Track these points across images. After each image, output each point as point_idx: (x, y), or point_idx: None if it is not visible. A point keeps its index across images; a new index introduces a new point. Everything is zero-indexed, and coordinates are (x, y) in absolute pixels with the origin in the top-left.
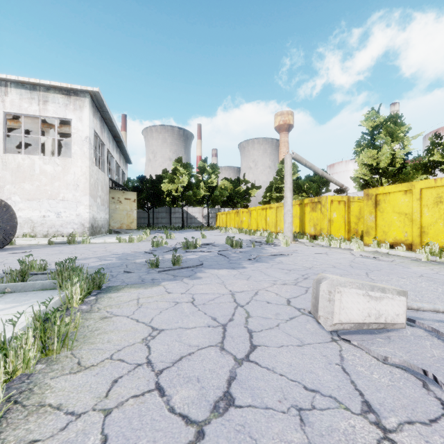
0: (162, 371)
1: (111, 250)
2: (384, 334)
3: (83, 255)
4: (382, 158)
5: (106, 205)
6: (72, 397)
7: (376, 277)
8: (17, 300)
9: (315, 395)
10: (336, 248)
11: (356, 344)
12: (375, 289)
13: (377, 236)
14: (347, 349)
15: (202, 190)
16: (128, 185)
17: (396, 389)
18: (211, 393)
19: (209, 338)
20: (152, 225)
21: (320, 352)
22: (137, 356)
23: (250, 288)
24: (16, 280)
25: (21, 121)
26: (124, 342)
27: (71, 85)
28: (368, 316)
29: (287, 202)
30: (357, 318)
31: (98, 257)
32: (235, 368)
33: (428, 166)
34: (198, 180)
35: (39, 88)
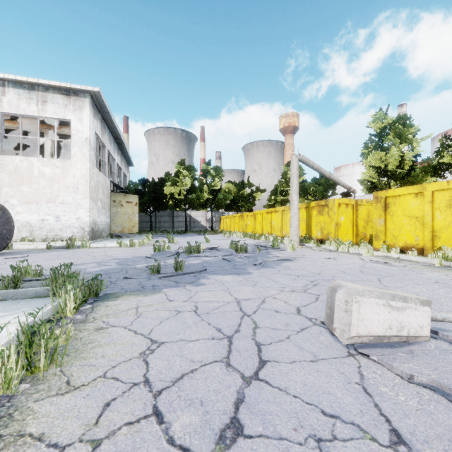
0: (161, 392)
1: (111, 254)
2: (406, 348)
3: (82, 260)
4: (390, 160)
5: (107, 209)
6: (57, 425)
7: (389, 283)
8: (7, 309)
9: (335, 422)
10: (344, 252)
11: (376, 359)
12: (396, 298)
13: (387, 240)
14: (366, 365)
15: (205, 193)
16: (130, 188)
17: (427, 414)
18: (216, 420)
19: (214, 352)
20: (154, 229)
21: (336, 369)
22: (134, 374)
23: (257, 296)
24: (8, 287)
25: (19, 122)
26: (120, 357)
27: (70, 85)
28: (389, 328)
29: (293, 206)
30: (377, 331)
31: (98, 262)
32: (243, 388)
33: (437, 169)
34: (202, 182)
35: (38, 88)
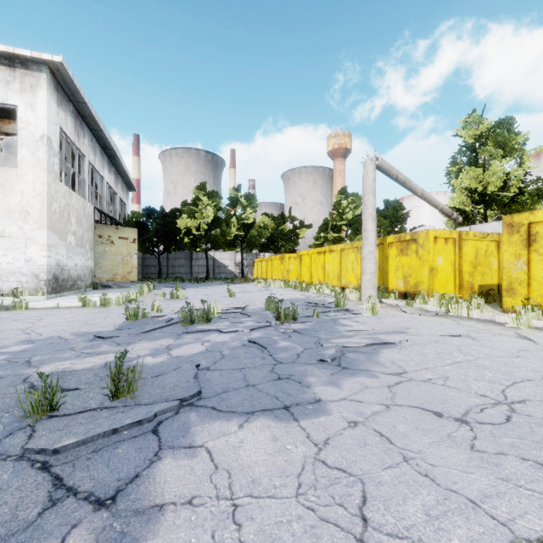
0: None
1: (40, 326)
2: None
3: None
4: (492, 179)
5: (88, 247)
6: None
7: None
8: None
9: None
10: (462, 317)
11: None
12: None
13: (532, 296)
14: None
15: (233, 228)
16: (131, 221)
17: None
18: None
19: None
20: (166, 275)
21: None
22: None
23: None
24: None
25: None
26: None
27: (13, 49)
28: None
29: (368, 239)
30: None
31: None
32: None
33: None
34: (229, 214)
35: None
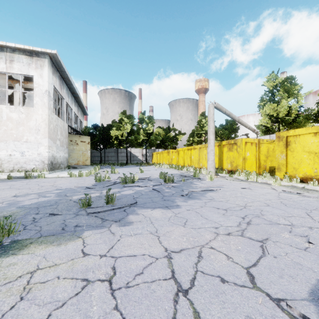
0: None
1: (58, 184)
2: None
3: (27, 191)
4: (281, 110)
5: (65, 146)
6: None
7: None
8: None
9: None
10: (253, 182)
11: None
12: None
13: (288, 171)
14: None
15: (141, 135)
16: (85, 131)
17: None
18: None
19: None
20: (104, 161)
21: None
22: None
23: (190, 244)
24: None
25: None
26: None
27: (32, 48)
28: None
29: (210, 143)
30: None
31: (40, 192)
32: None
33: (317, 116)
34: (139, 127)
35: (6, 49)
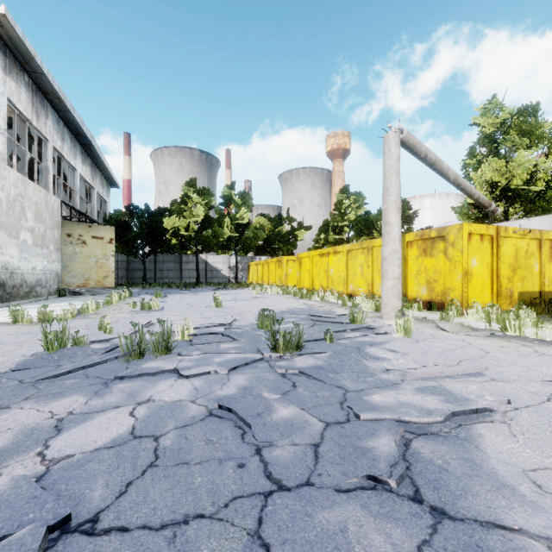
0: None
1: None
2: None
3: None
4: (517, 172)
5: (52, 247)
6: None
7: None
8: None
9: None
10: (530, 340)
11: None
12: None
13: None
14: None
15: (226, 229)
16: (112, 220)
17: None
18: None
19: None
20: (153, 280)
21: None
22: None
23: None
24: None
25: None
26: None
27: None
28: None
29: (391, 234)
30: None
31: None
32: None
33: None
34: (222, 214)
35: None
